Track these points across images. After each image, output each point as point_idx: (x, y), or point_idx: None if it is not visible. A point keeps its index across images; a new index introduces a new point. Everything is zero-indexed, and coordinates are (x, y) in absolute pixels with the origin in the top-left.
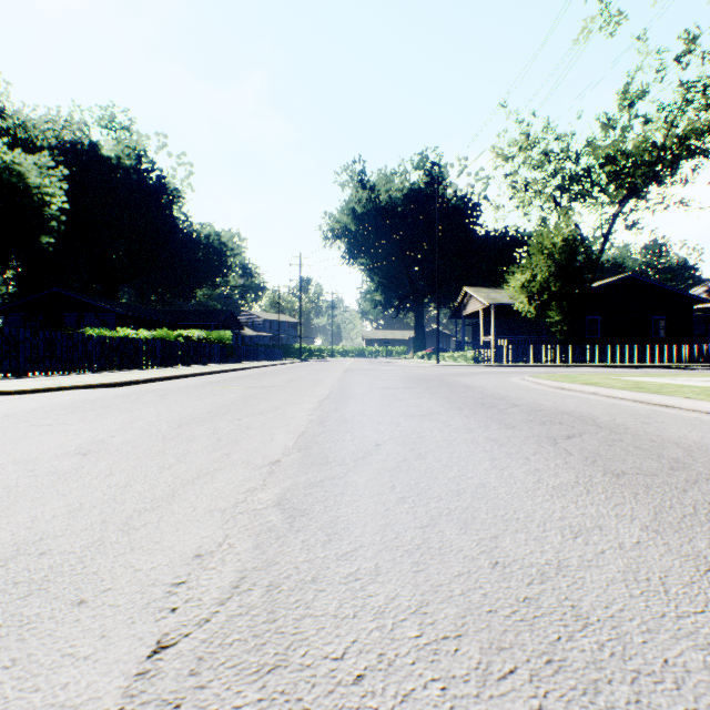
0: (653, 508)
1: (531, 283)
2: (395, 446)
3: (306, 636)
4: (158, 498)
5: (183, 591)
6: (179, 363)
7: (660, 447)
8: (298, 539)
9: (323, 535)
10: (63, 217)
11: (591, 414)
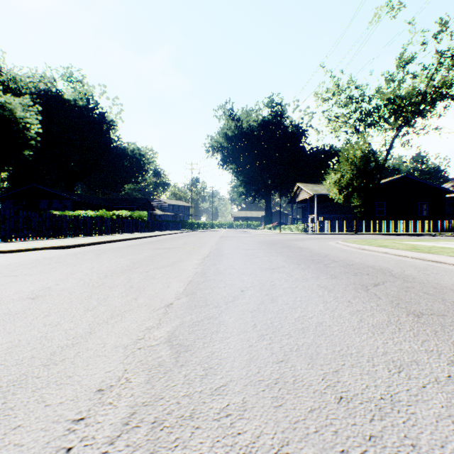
0: (452, 344)
1: (341, 180)
2: (255, 292)
3: None
4: (78, 336)
5: (80, 429)
6: (112, 232)
7: (442, 293)
8: (181, 374)
9: (201, 369)
10: (38, 138)
11: (387, 267)
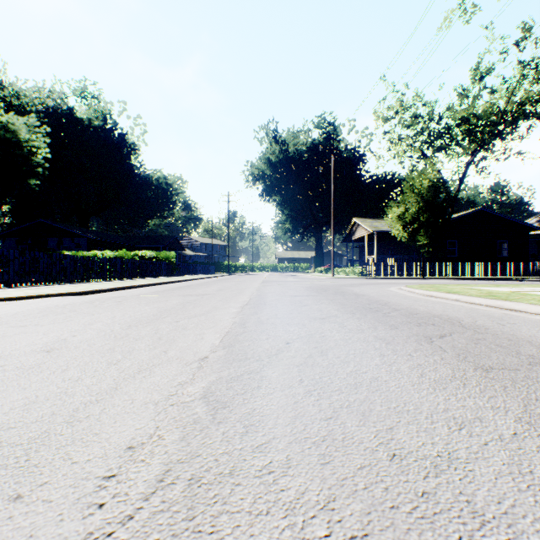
0: (522, 401)
1: (405, 215)
2: (302, 344)
3: (222, 535)
4: (102, 391)
5: (112, 485)
6: (134, 276)
7: (517, 345)
8: (219, 431)
9: (241, 427)
10: (47, 165)
11: (457, 317)
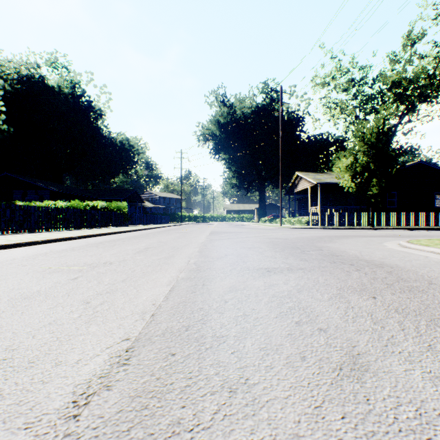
0: None
1: (356, 164)
2: None
3: None
4: None
5: None
6: (76, 226)
7: None
8: None
9: None
10: (2, 118)
11: None
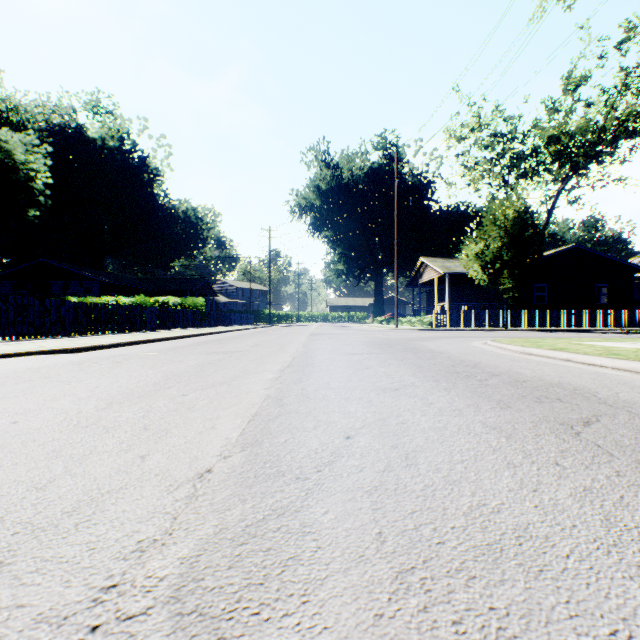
0: None
1: (485, 252)
2: (371, 440)
3: None
4: None
5: None
6: (153, 327)
7: None
8: None
9: None
10: (48, 192)
11: (585, 386)
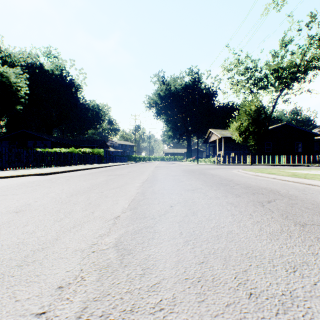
0: None
1: (241, 127)
2: (180, 207)
3: None
4: (47, 241)
5: None
6: (79, 163)
7: (318, 208)
8: (125, 273)
9: (140, 269)
10: (26, 97)
11: (276, 189)
